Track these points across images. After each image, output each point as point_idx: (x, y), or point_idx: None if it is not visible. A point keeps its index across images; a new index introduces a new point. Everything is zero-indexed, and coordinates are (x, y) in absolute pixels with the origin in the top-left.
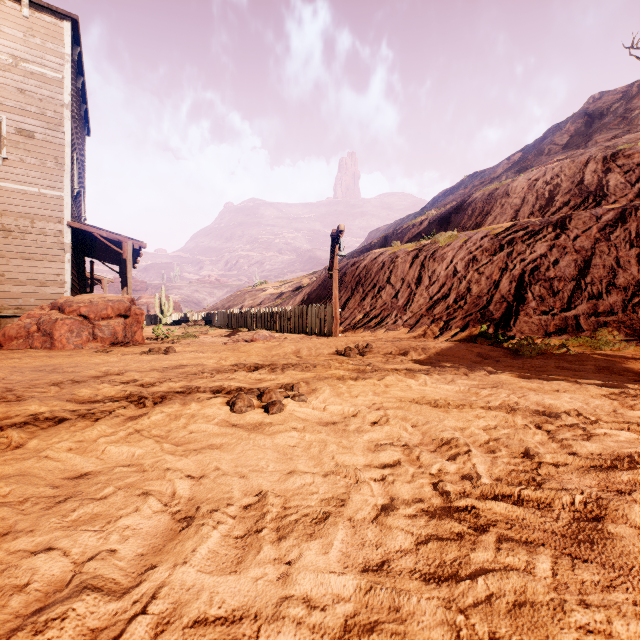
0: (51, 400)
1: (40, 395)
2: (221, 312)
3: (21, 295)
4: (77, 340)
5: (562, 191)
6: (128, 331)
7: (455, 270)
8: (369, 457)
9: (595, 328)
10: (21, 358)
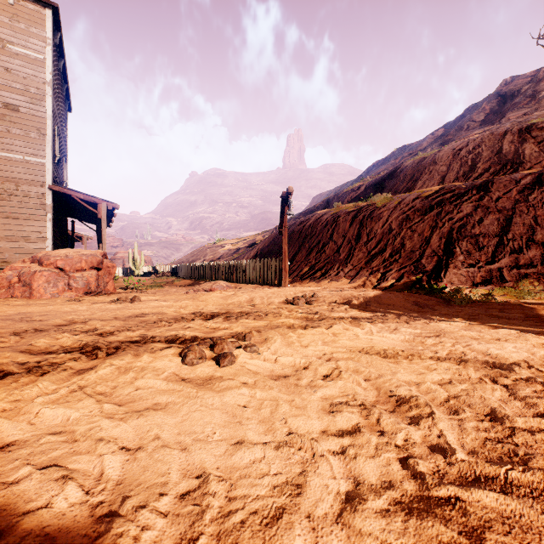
0: (4, 351)
1: None
2: (185, 265)
3: (7, 250)
4: (54, 290)
5: (483, 159)
6: (100, 282)
7: (390, 228)
8: (325, 420)
9: (517, 279)
10: None
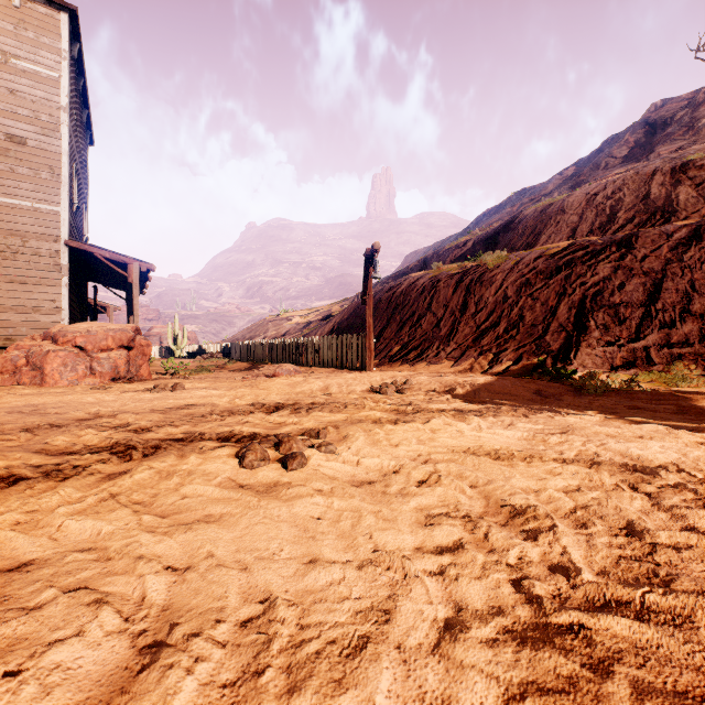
0: (14, 451)
1: (4, 444)
2: (241, 343)
3: (11, 324)
4: (72, 375)
5: (625, 206)
6: (132, 365)
7: (505, 295)
8: (419, 535)
9: (668, 361)
10: (2, 396)
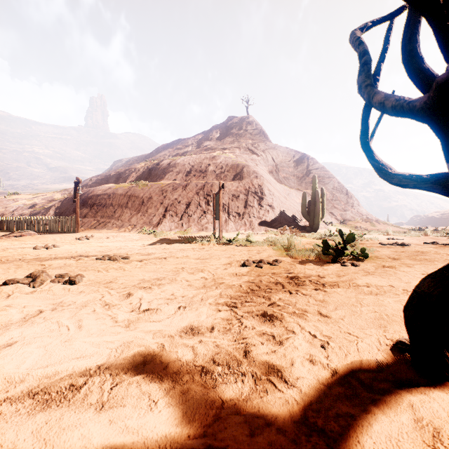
0: None
1: None
2: None
3: None
4: None
5: (194, 169)
6: None
7: (143, 202)
8: (75, 251)
9: (187, 227)
10: None
